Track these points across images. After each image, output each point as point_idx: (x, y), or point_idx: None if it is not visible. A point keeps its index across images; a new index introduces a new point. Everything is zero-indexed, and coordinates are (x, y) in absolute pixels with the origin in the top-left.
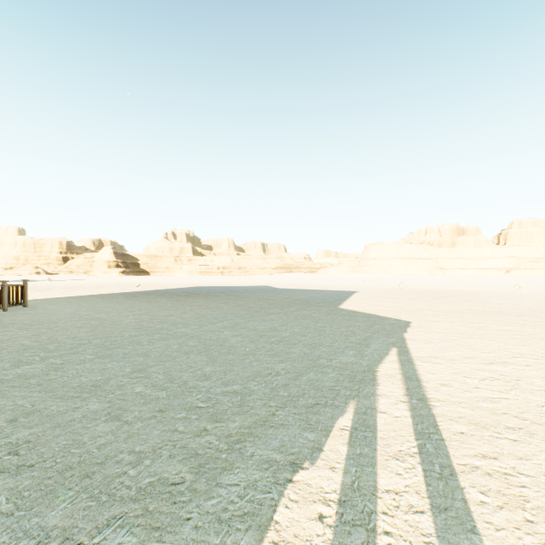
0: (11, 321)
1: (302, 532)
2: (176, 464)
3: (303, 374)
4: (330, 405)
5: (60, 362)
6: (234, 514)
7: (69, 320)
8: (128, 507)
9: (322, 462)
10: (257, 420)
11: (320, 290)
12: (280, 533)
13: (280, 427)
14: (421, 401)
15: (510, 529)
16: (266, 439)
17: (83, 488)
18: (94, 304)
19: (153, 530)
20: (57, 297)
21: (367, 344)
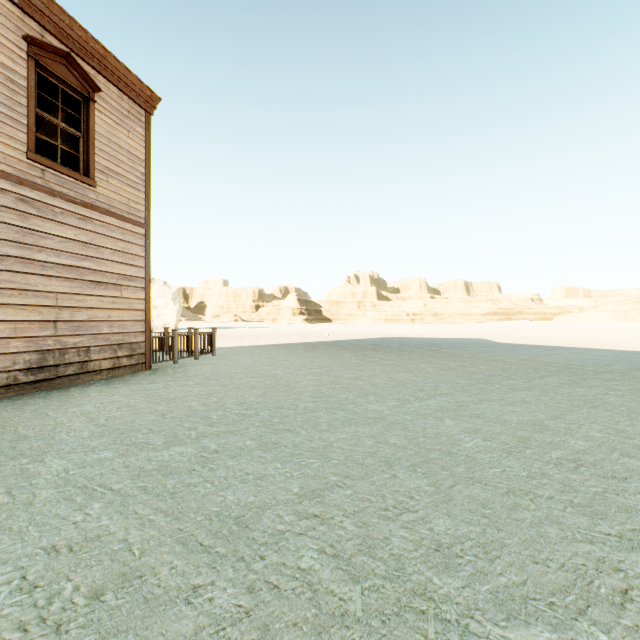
0: (195, 372)
1: None
2: None
3: None
4: None
5: (213, 447)
6: None
7: (245, 376)
8: None
9: None
10: None
11: (580, 349)
12: None
13: None
14: None
15: None
16: None
17: None
18: (273, 356)
19: None
20: (243, 346)
21: None
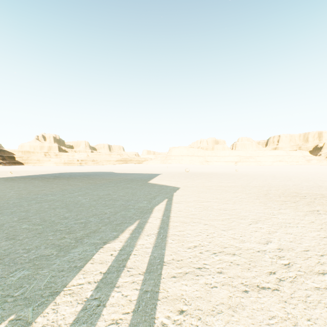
0: None
1: (103, 259)
2: (49, 250)
3: (119, 212)
4: (128, 222)
5: None
6: (76, 259)
7: None
8: (25, 265)
9: (117, 240)
10: (91, 231)
11: (141, 173)
12: (94, 260)
13: (102, 232)
14: (167, 217)
15: (176, 247)
16: (94, 237)
17: None
18: None
19: (39, 268)
20: None
21: (155, 198)
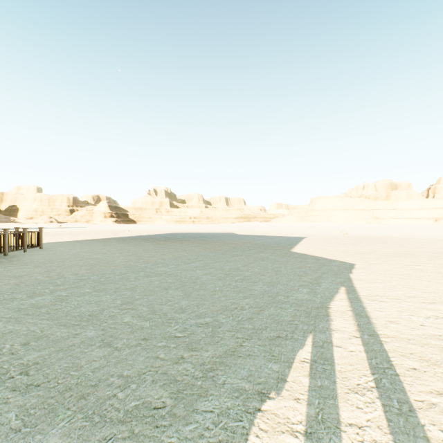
0: (29, 260)
1: None
2: (158, 389)
3: (264, 309)
4: (290, 338)
5: (64, 294)
6: (210, 441)
7: (73, 260)
8: (116, 429)
9: (287, 393)
10: (227, 350)
11: (274, 236)
12: None
13: (247, 358)
14: (372, 337)
15: None
16: (235, 369)
17: (79, 408)
18: (93, 247)
19: None
20: (65, 241)
21: (318, 283)
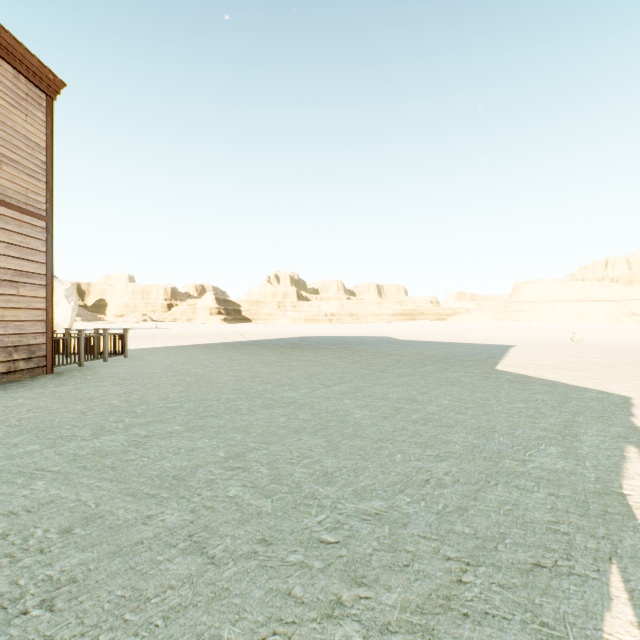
0: (108, 374)
1: None
2: None
3: (485, 487)
4: (568, 574)
5: (143, 433)
6: None
7: (164, 375)
8: None
9: None
10: (431, 591)
11: (459, 343)
12: None
13: (483, 623)
14: None
15: None
16: None
17: None
18: (192, 356)
19: None
20: (158, 347)
21: (574, 435)
